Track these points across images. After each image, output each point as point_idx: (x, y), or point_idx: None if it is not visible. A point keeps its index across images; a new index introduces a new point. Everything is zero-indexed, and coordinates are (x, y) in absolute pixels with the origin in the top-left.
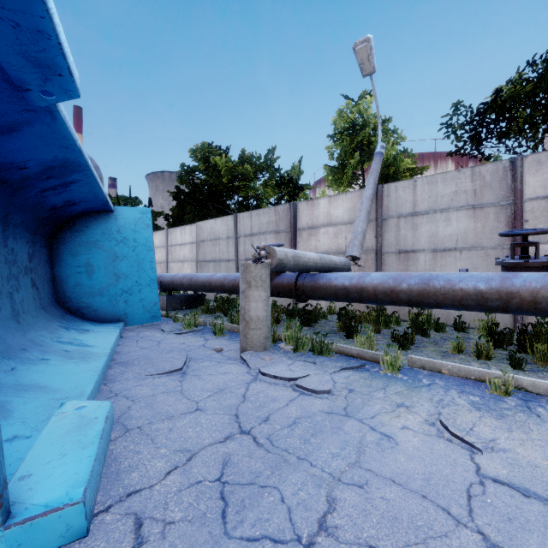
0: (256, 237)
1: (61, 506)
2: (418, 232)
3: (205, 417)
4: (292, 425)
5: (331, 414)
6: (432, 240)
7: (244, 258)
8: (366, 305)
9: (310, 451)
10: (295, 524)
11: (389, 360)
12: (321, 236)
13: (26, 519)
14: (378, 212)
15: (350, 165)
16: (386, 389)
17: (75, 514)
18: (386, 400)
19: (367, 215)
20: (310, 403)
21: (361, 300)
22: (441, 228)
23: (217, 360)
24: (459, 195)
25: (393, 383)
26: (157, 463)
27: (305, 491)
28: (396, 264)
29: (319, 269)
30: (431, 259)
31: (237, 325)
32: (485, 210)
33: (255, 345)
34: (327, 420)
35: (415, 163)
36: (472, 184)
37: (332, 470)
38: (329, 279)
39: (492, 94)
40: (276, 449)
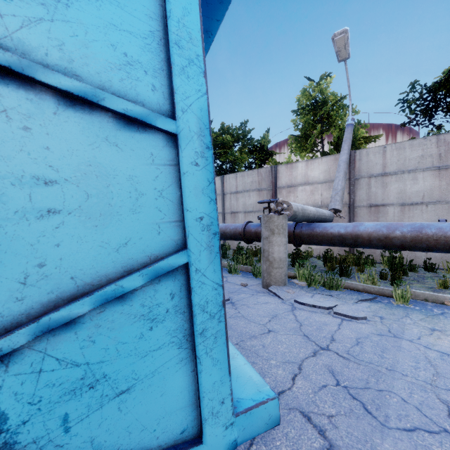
0: (241, 194)
1: (264, 400)
2: (387, 189)
3: (282, 337)
4: (358, 343)
5: (383, 336)
6: (401, 196)
7: (230, 211)
8: (339, 249)
9: (392, 364)
10: (432, 419)
11: (400, 293)
12: (299, 193)
13: (246, 409)
14: (351, 173)
15: (313, 135)
16: (409, 316)
17: (273, 406)
18: (417, 325)
19: (345, 175)
20: (357, 327)
21: (355, 245)
22: (408, 186)
23: (249, 292)
24: (425, 158)
25: (411, 312)
26: (277, 371)
27: (417, 395)
28: (367, 215)
29: (315, 219)
30: (400, 211)
31: (245, 265)
32: (449, 170)
33: (278, 281)
34: (384, 340)
35: (366, 132)
36: (437, 149)
37: (424, 379)
38: (325, 228)
39: (445, 74)
40: (362, 362)
